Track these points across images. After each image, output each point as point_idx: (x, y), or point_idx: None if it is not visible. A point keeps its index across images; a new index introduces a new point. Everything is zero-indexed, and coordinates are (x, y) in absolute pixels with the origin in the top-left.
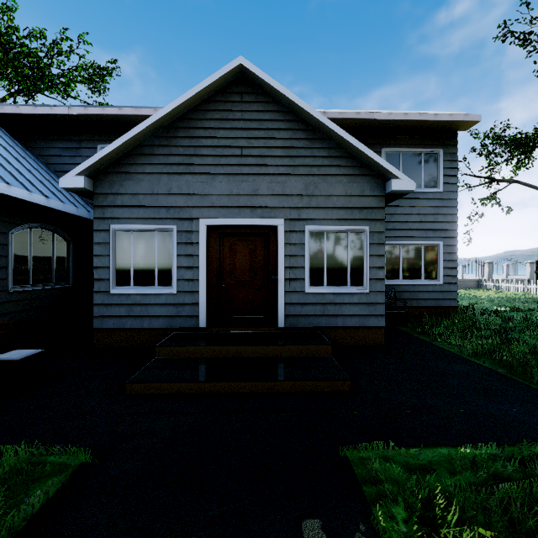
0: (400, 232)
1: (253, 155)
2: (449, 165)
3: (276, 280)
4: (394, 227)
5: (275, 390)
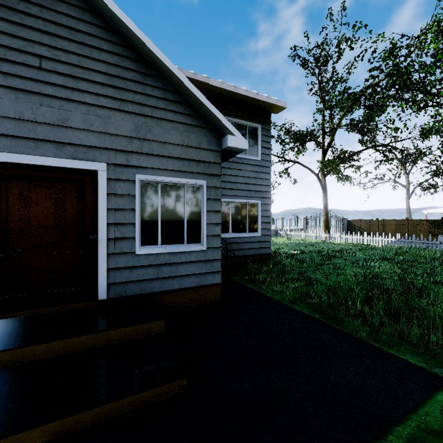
0: (230, 191)
1: (60, 73)
2: (265, 139)
3: (95, 240)
4: (226, 186)
5: (65, 432)
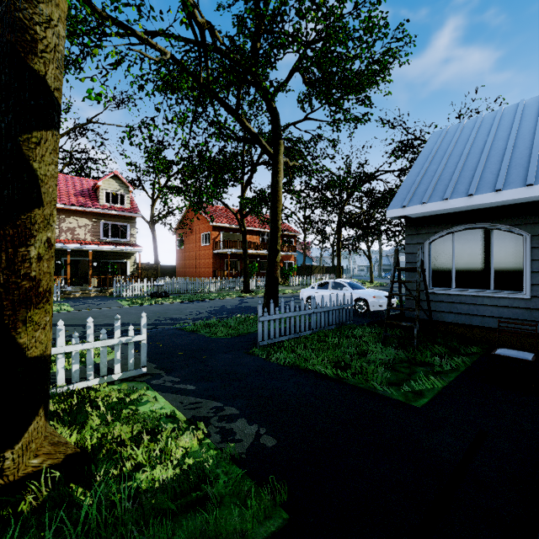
0: None
1: None
2: None
3: None
4: None
5: None
